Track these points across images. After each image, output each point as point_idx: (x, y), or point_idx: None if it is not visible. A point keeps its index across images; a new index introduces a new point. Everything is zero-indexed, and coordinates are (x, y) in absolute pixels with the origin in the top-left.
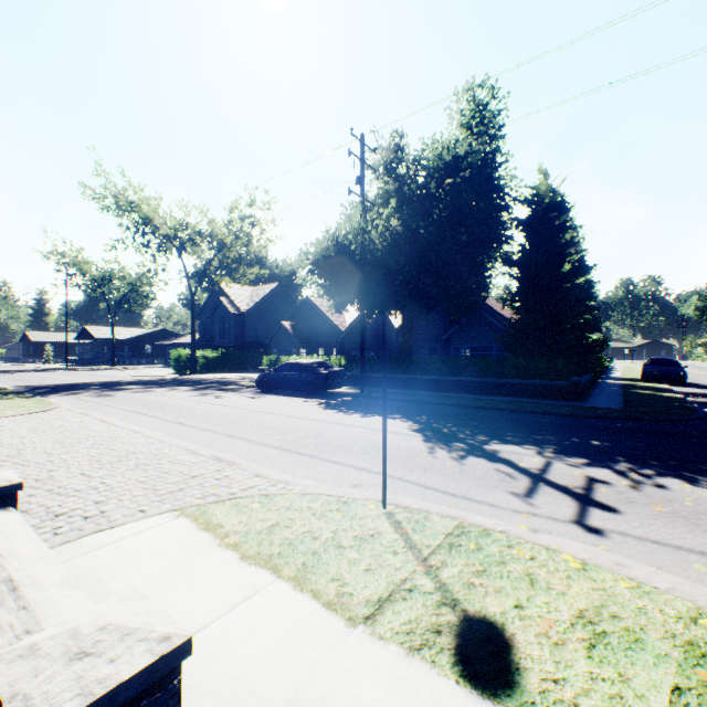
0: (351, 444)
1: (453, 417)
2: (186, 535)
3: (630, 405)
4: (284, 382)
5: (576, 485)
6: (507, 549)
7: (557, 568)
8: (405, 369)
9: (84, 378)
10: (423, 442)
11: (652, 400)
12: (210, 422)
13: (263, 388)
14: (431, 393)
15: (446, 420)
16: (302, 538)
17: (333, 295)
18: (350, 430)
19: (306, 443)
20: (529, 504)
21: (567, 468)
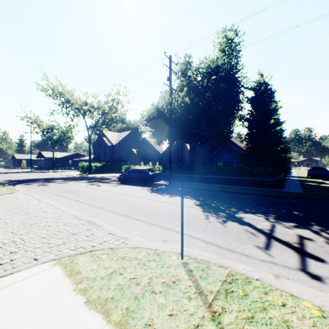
0: (164, 213)
1: (217, 197)
2: (55, 280)
3: (307, 191)
4: (131, 178)
5: (293, 241)
6: (265, 296)
7: (304, 315)
8: (191, 172)
9: (37, 176)
10: (202, 212)
11: (317, 188)
12: (91, 200)
13: (121, 181)
14: (204, 184)
15: (213, 199)
16: (128, 284)
17: (156, 136)
18: (163, 204)
19: (139, 212)
20: (269, 255)
21: (285, 229)
